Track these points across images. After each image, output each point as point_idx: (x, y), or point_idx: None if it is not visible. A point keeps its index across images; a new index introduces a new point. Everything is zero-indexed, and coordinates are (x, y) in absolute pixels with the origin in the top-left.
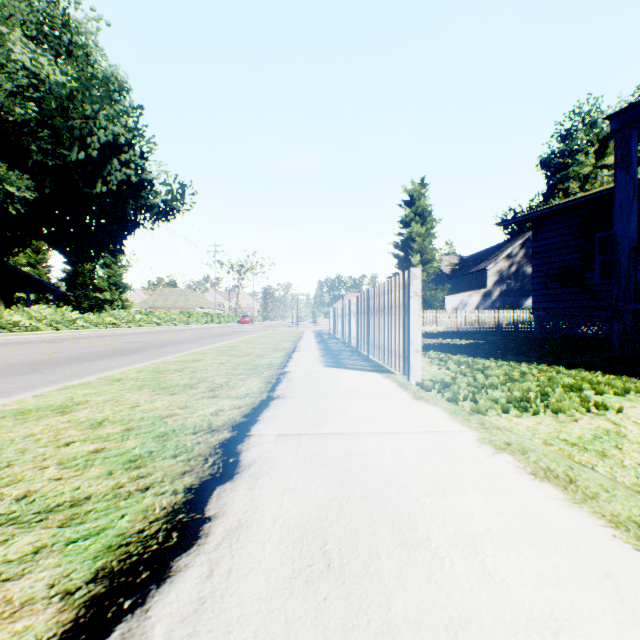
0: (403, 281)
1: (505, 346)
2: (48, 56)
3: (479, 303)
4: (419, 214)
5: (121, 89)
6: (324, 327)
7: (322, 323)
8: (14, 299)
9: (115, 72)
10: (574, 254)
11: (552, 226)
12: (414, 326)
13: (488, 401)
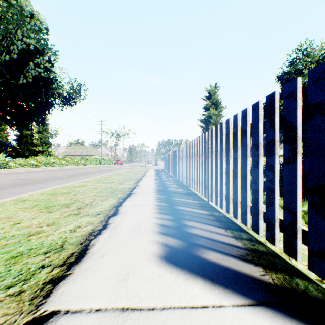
0: None
1: None
2: None
3: None
4: (214, 103)
5: (31, 15)
6: (161, 166)
7: (160, 164)
8: None
9: (28, 4)
10: None
11: None
12: None
13: None
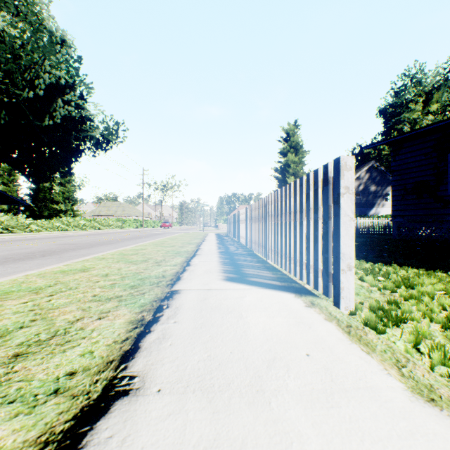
0: (325, 176)
1: (384, 248)
2: (3, 15)
3: None
4: (293, 147)
5: (62, 42)
6: (223, 230)
7: (222, 227)
8: None
9: (57, 28)
10: (429, 171)
11: (409, 148)
12: (346, 234)
13: None
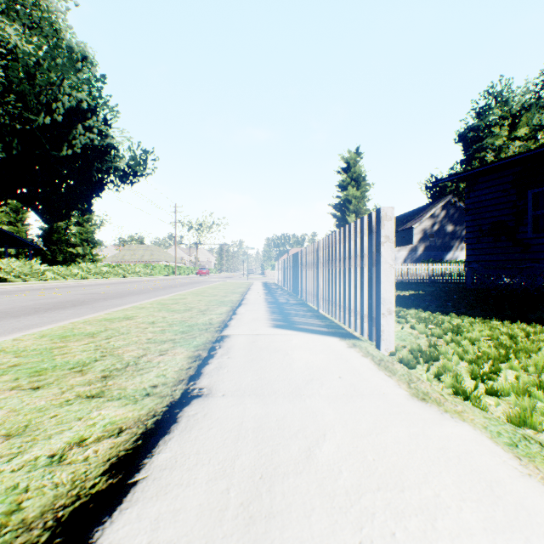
0: (369, 224)
1: (450, 298)
2: (16, 27)
3: (406, 257)
4: (354, 179)
5: (84, 59)
6: (271, 278)
7: (269, 275)
8: None
9: (78, 43)
10: (507, 210)
11: (485, 184)
12: (386, 280)
13: (519, 395)
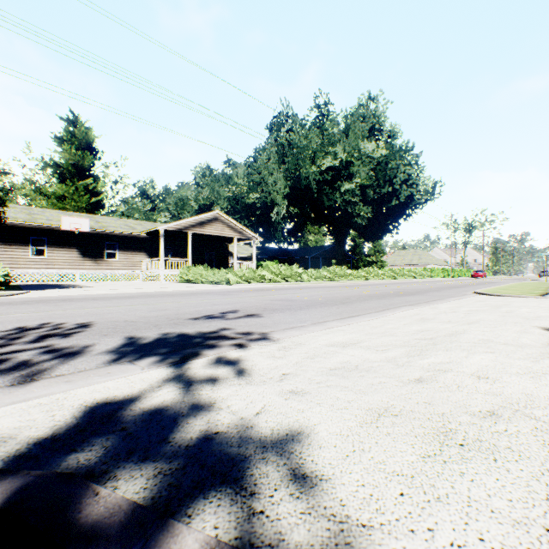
0: None
1: None
2: (374, 144)
3: None
4: None
5: (411, 149)
6: None
7: None
8: (331, 263)
9: (408, 140)
10: None
11: None
12: None
13: None
